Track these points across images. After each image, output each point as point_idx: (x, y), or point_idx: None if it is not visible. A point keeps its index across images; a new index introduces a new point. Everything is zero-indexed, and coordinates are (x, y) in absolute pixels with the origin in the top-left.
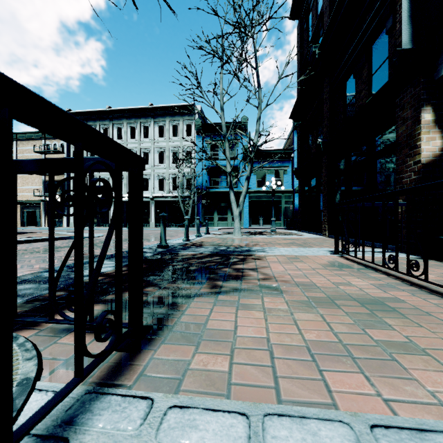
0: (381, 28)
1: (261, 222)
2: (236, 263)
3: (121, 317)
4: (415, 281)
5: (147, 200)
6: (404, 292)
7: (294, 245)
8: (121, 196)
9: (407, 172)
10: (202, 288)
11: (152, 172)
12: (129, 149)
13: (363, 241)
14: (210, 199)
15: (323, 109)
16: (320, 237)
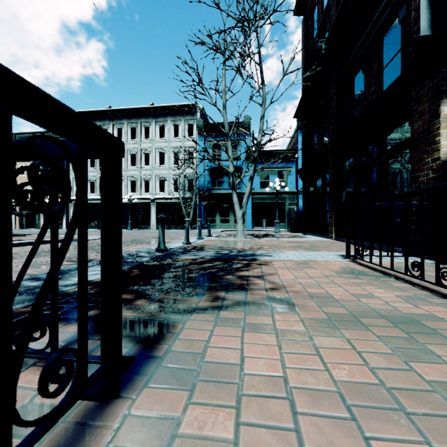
0: (393, 18)
1: (265, 224)
2: (240, 269)
3: (86, 355)
4: (445, 291)
5: (147, 201)
6: (437, 306)
7: (301, 248)
8: (86, 188)
9: (424, 170)
10: (201, 301)
11: (153, 173)
12: (130, 149)
13: (380, 246)
14: (212, 200)
15: (329, 106)
16: (327, 240)
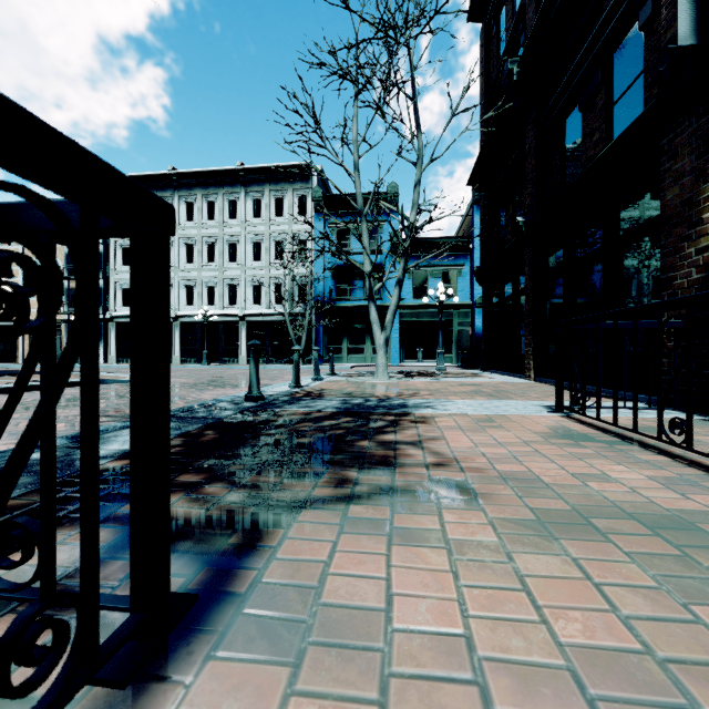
0: (631, 21)
1: (421, 356)
2: (382, 430)
3: (96, 603)
4: None
5: (234, 320)
6: None
7: (480, 395)
8: (96, 289)
9: (683, 267)
10: (317, 487)
11: (243, 275)
12: (206, 236)
13: (615, 391)
14: (337, 317)
15: (525, 166)
16: (521, 381)
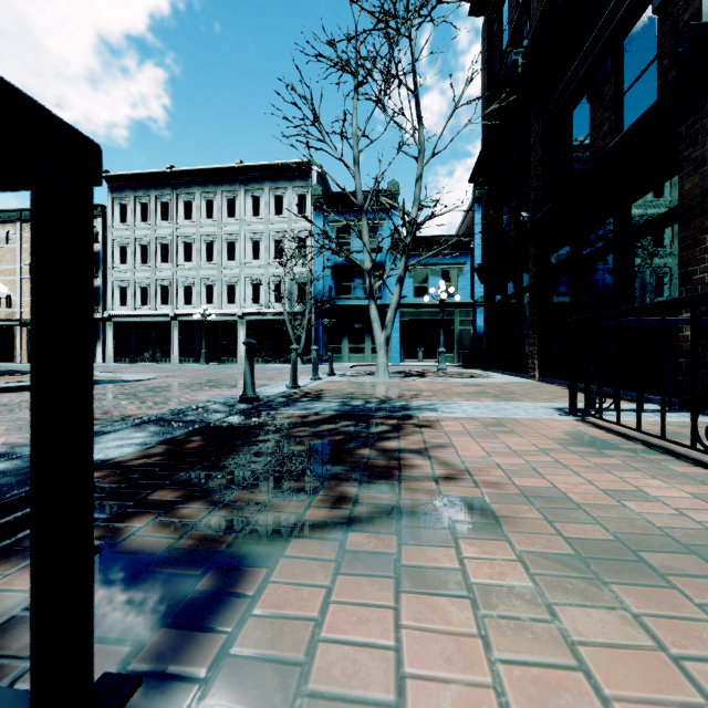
0: (643, 5)
1: (421, 355)
2: (384, 436)
3: None
4: None
5: (232, 319)
6: None
7: (485, 396)
8: None
9: (703, 260)
10: (311, 507)
11: (242, 273)
12: (204, 235)
13: (638, 394)
14: (337, 316)
15: (529, 161)
16: (526, 381)
